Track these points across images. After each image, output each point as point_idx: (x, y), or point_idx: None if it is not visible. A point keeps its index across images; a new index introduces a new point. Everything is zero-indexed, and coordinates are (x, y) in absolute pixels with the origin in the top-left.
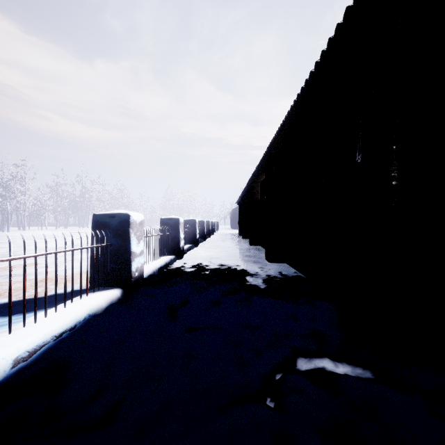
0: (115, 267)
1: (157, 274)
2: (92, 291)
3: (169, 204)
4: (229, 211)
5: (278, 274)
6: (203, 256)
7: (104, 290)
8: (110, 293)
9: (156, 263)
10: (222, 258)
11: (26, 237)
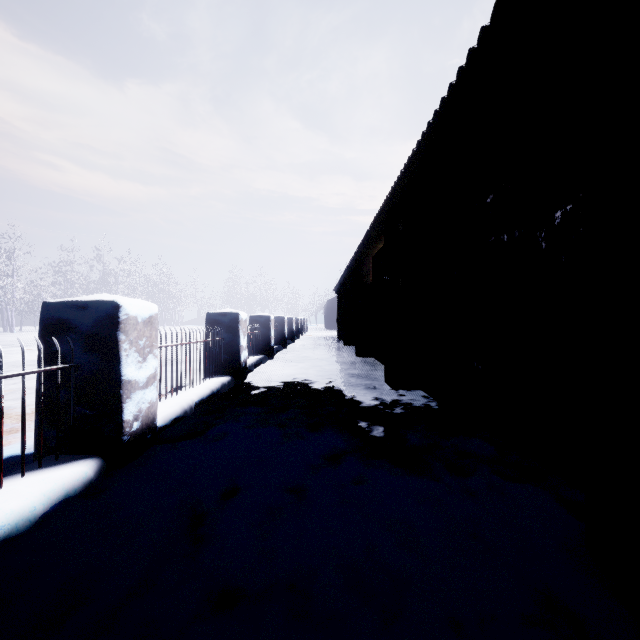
0: (87, 413)
1: (192, 414)
2: (30, 468)
3: (234, 292)
4: (323, 304)
5: (413, 414)
6: (280, 377)
7: (59, 464)
8: (66, 472)
9: (191, 394)
10: (311, 379)
11: (6, 343)
